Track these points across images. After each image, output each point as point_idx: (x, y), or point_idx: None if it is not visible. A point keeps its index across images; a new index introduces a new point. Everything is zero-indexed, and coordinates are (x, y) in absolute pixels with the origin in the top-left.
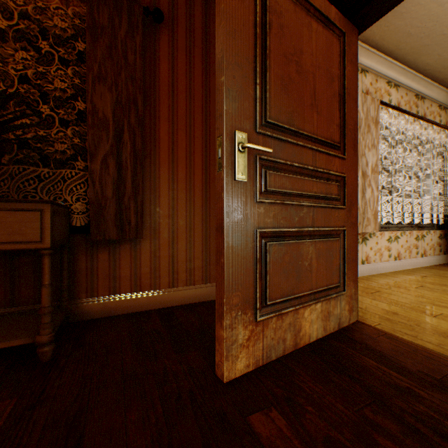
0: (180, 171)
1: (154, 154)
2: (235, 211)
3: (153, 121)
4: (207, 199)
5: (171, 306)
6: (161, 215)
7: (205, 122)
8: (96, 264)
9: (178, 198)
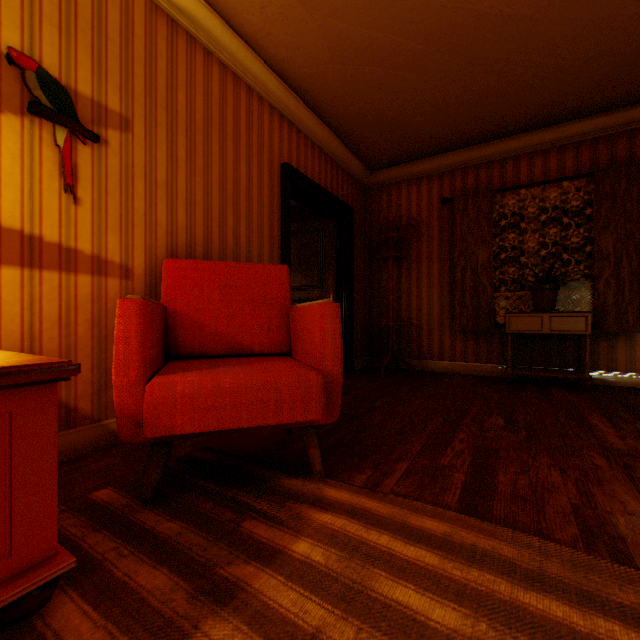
0: None
1: None
2: None
3: None
4: None
5: None
6: None
7: None
8: (596, 349)
9: None
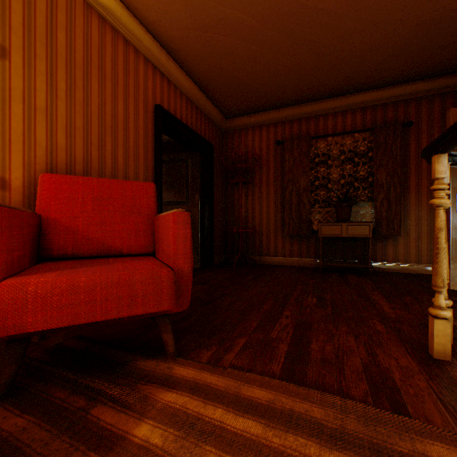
0: (422, 200)
1: (405, 193)
2: (455, 224)
3: (404, 176)
4: None
5: (416, 273)
6: (409, 225)
7: None
8: (375, 247)
9: (420, 215)
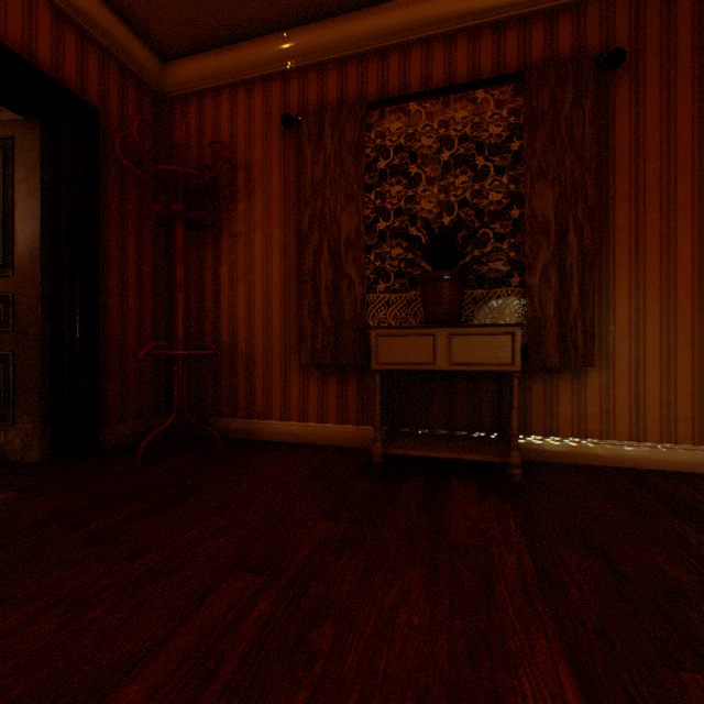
0: (647, 268)
1: (604, 251)
2: None
3: (603, 206)
4: (701, 307)
5: (632, 468)
6: (615, 336)
7: (697, 183)
8: (528, 396)
9: (643, 309)
